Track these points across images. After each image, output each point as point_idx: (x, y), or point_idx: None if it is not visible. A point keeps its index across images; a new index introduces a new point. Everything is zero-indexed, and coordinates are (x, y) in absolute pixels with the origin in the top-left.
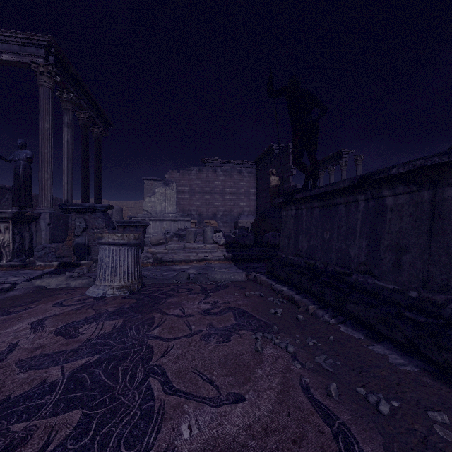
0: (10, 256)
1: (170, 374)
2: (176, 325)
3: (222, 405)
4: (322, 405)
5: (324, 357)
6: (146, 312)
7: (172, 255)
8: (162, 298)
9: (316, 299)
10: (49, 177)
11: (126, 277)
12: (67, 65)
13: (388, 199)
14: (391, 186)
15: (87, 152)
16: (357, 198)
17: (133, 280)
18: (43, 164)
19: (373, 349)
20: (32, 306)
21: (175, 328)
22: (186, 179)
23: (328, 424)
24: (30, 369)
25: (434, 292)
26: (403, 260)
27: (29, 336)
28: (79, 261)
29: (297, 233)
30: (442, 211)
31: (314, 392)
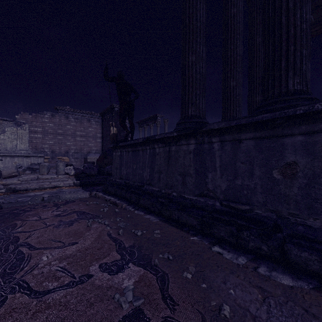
0: None
1: (33, 244)
2: (35, 224)
3: (66, 247)
4: (114, 237)
5: (122, 223)
6: (8, 222)
7: (26, 185)
8: (21, 213)
9: (127, 201)
10: None
11: None
12: None
13: (157, 149)
14: (157, 143)
15: None
16: (146, 147)
17: None
18: None
19: (146, 217)
20: None
21: (34, 225)
22: (39, 121)
23: (114, 242)
24: None
25: (169, 189)
26: (161, 177)
27: None
28: None
29: (121, 165)
30: (171, 156)
31: (113, 235)
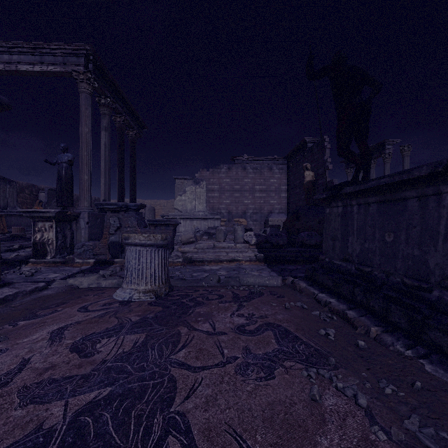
0: (53, 253)
1: (196, 433)
2: (206, 346)
3: None
4: None
5: (416, 419)
6: (172, 325)
7: (202, 254)
8: (190, 306)
9: (377, 318)
10: (88, 178)
11: (152, 280)
12: (104, 71)
13: None
14: None
15: (123, 154)
16: (439, 189)
17: (160, 283)
18: (83, 166)
19: None
20: (59, 310)
21: (204, 351)
22: (216, 177)
23: None
24: (31, 401)
25: None
26: None
27: (44, 350)
28: (113, 259)
29: (346, 234)
30: None
31: None
